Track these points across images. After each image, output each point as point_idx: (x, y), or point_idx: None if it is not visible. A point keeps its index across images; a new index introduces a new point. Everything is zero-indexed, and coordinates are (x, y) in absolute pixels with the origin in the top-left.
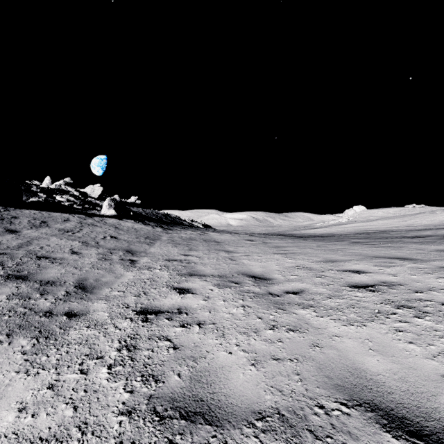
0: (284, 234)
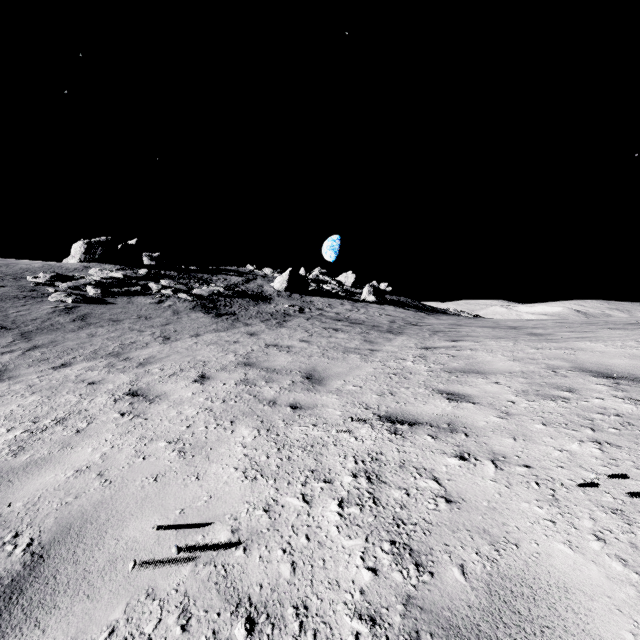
0: None
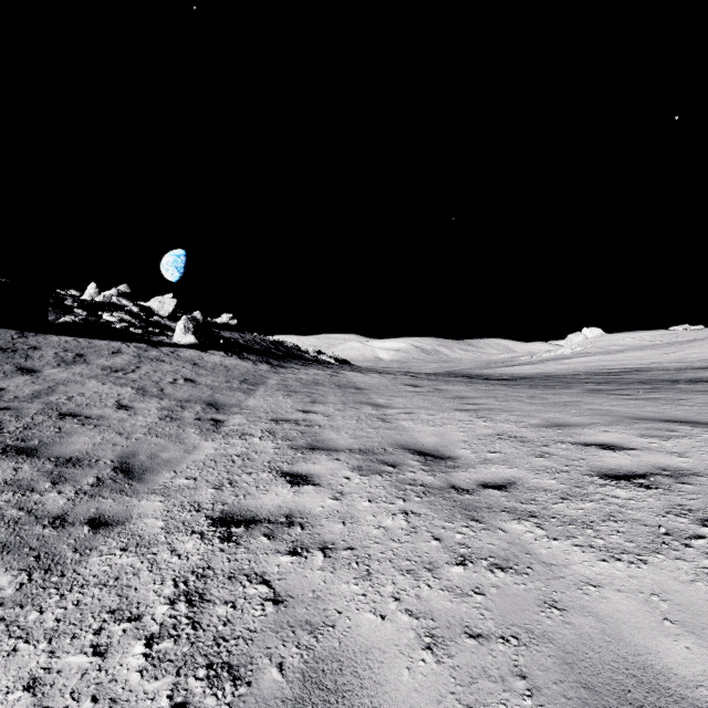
0: (469, 374)
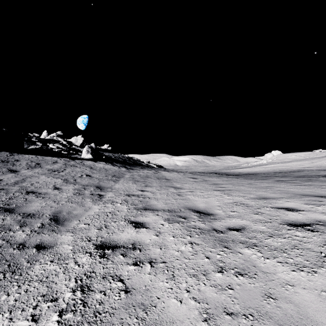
0: (218, 172)
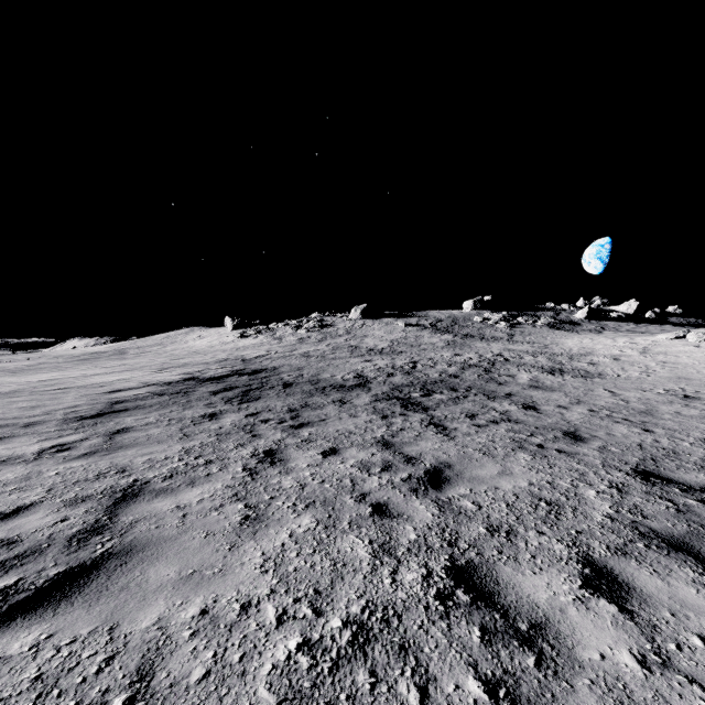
0: None
